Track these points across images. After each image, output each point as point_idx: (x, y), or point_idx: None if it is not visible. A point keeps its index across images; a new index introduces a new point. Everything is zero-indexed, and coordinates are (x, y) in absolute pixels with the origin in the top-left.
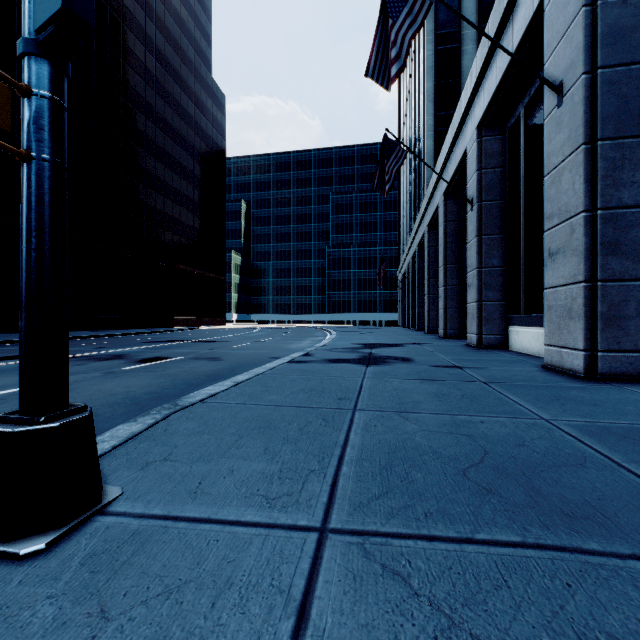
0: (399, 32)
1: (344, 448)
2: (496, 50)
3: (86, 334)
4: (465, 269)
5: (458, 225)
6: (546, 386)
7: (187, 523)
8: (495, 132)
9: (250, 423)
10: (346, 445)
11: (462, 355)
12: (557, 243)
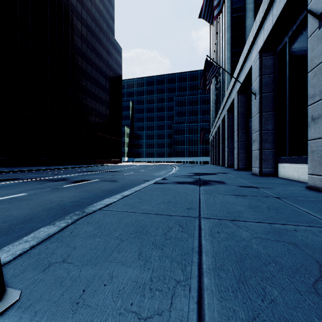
0: None
1: (200, 255)
2: (272, 5)
3: (51, 167)
4: (249, 132)
5: (245, 109)
6: (319, 201)
7: None
8: (269, 54)
9: (129, 228)
10: (201, 251)
11: (253, 180)
12: (318, 112)
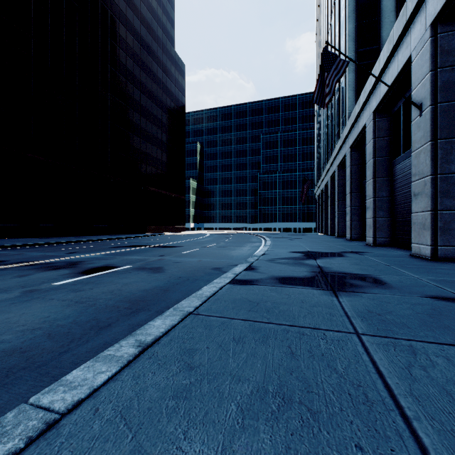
0: None
1: None
2: None
3: (77, 239)
4: (396, 181)
5: (387, 141)
6: None
7: None
8: (453, 27)
9: None
10: None
11: (434, 272)
12: None
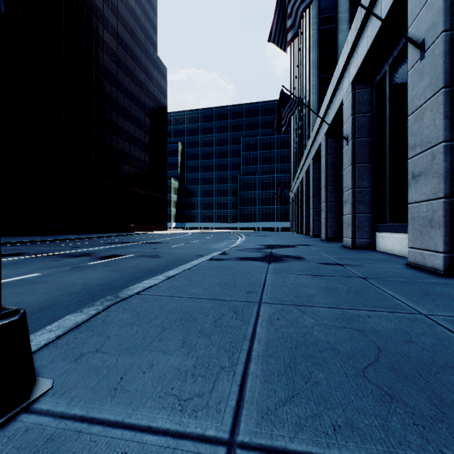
0: (294, 6)
1: (252, 342)
2: (367, 22)
3: (68, 237)
4: (341, 189)
5: (336, 157)
6: (414, 282)
7: (101, 427)
8: (365, 86)
9: (173, 315)
10: (253, 339)
11: (341, 254)
12: (419, 167)
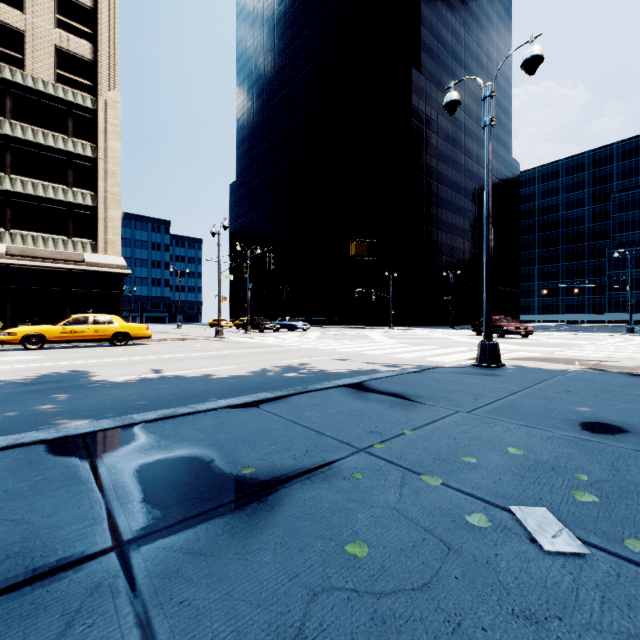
0: None
1: None
2: None
3: None
4: None
5: None
6: None
7: None
8: None
9: None
10: None
11: None
12: None
